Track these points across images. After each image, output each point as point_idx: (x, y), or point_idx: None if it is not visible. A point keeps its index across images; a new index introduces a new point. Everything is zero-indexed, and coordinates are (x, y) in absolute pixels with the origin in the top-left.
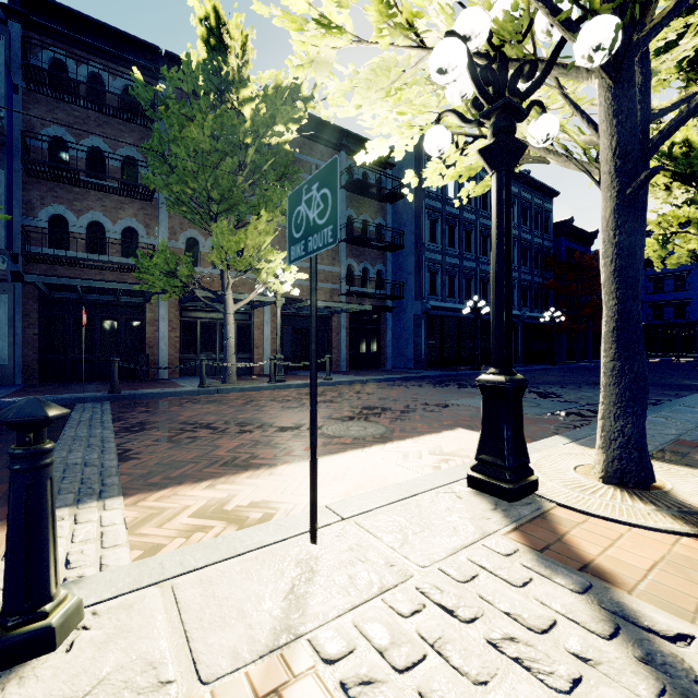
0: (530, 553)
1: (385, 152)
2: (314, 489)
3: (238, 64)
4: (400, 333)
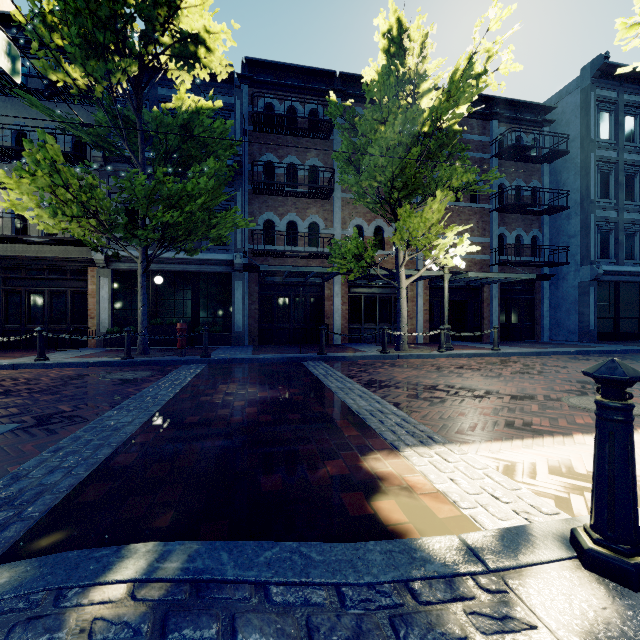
0: None
1: None
2: None
3: (417, 62)
4: (558, 302)
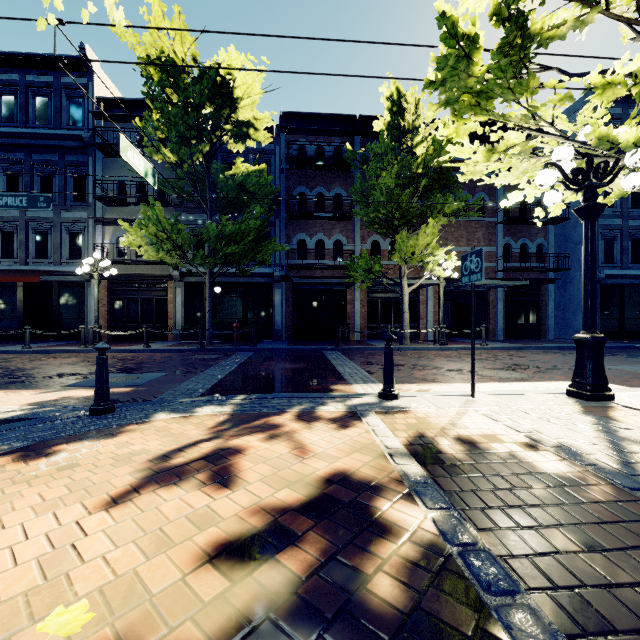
0: (580, 411)
1: (520, 198)
2: (473, 376)
3: (412, 120)
4: (566, 304)
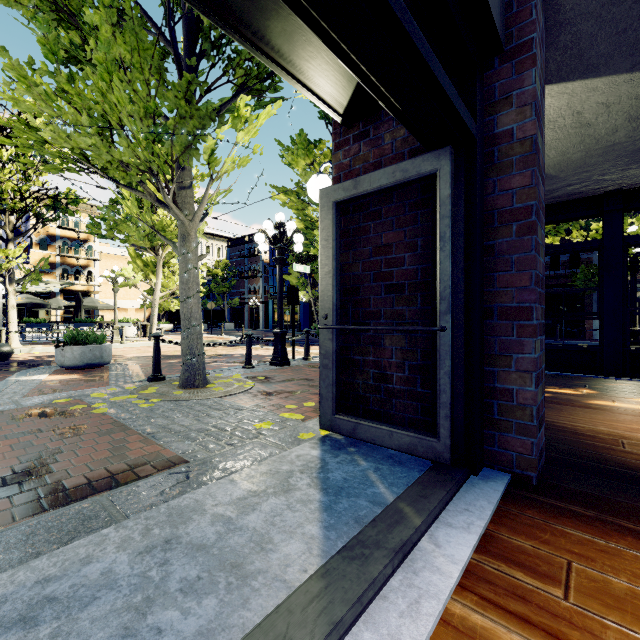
0: None
1: None
2: None
3: None
4: None
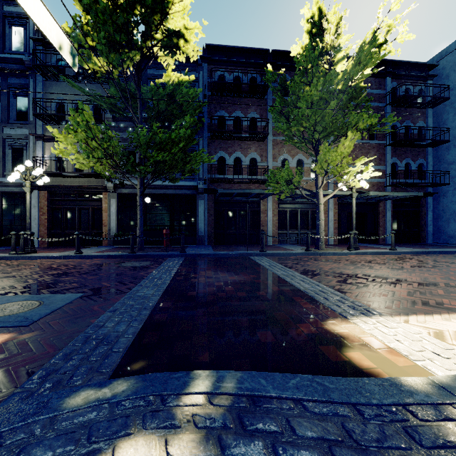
0: None
1: None
2: None
3: (333, 39)
4: (439, 214)
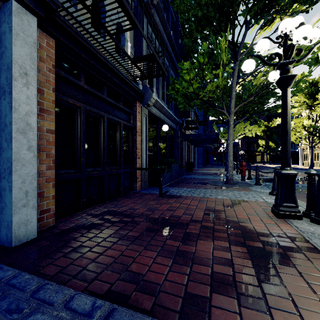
0: None
1: None
2: None
3: None
4: None
